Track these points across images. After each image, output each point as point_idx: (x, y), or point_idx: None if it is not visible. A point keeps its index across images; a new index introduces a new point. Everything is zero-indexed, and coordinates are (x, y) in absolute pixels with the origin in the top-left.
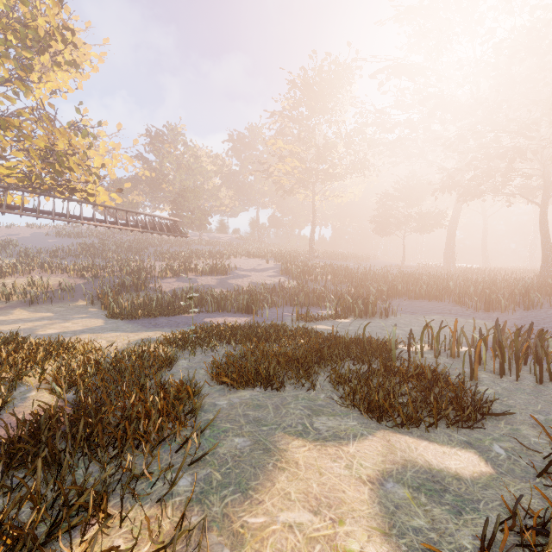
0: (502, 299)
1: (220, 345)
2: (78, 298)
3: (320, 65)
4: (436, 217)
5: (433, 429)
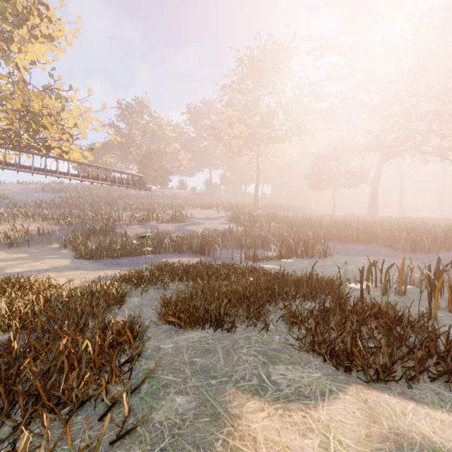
0: (426, 242)
1: (173, 282)
2: (53, 242)
3: (263, 45)
4: (362, 174)
5: (414, 384)
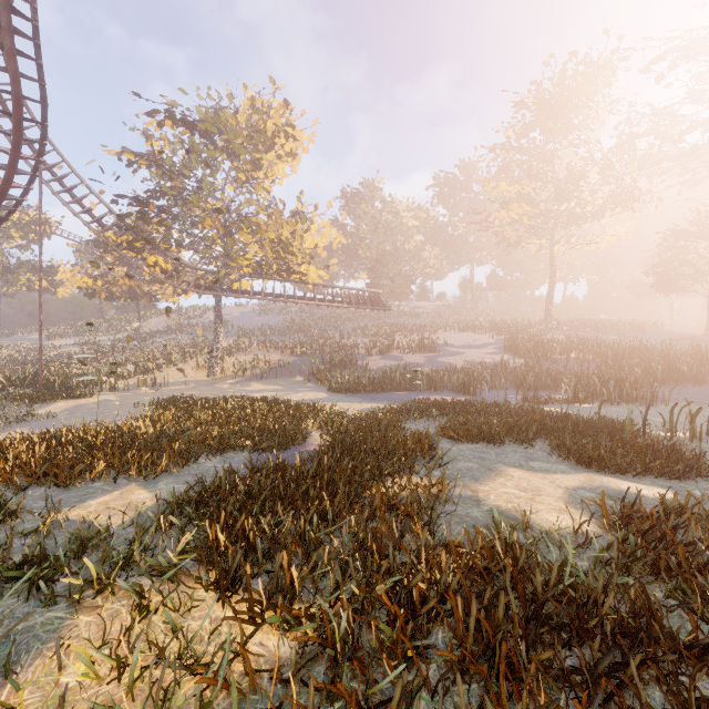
0: None
1: (440, 417)
2: (296, 374)
3: (561, 71)
4: None
5: (639, 478)
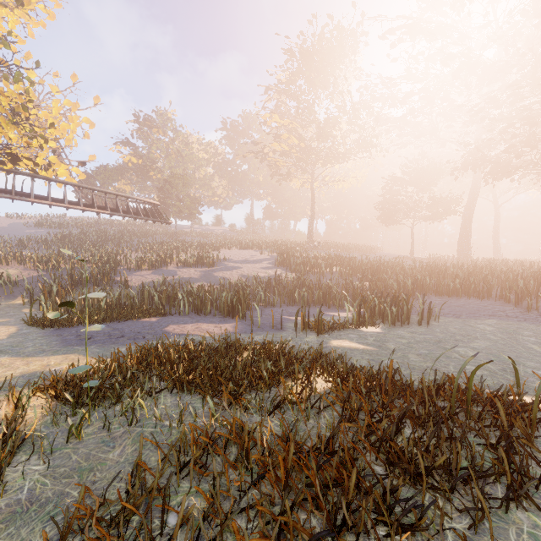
0: None
1: (158, 396)
2: (18, 295)
3: (320, 32)
4: (450, 203)
5: None
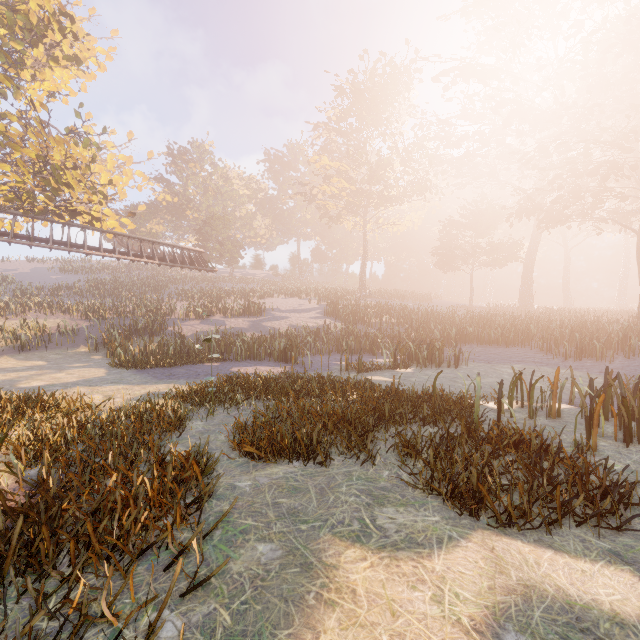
0: (597, 344)
1: (248, 401)
2: (80, 344)
3: (372, 68)
4: (511, 249)
5: (555, 529)
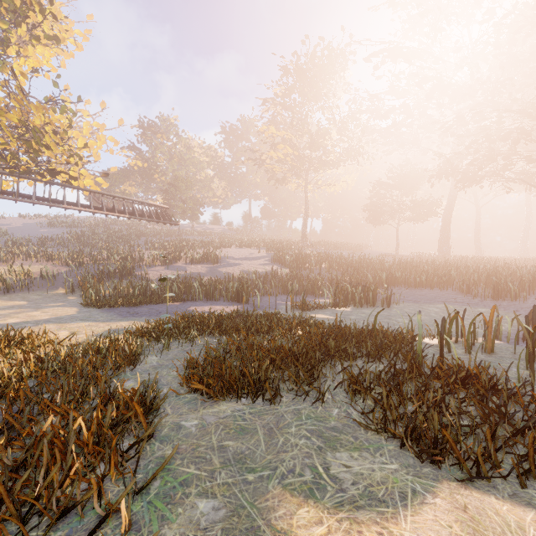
0: (512, 287)
1: (202, 337)
2: (59, 286)
3: (313, 51)
4: (431, 206)
5: (528, 480)
